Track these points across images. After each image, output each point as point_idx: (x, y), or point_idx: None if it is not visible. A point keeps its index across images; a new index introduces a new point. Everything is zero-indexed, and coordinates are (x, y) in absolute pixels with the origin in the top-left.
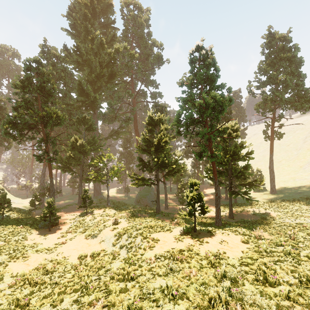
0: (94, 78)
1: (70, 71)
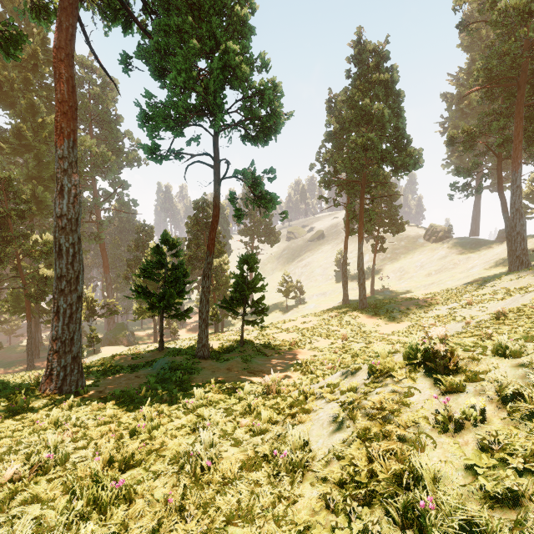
0: (46, 177)
1: None
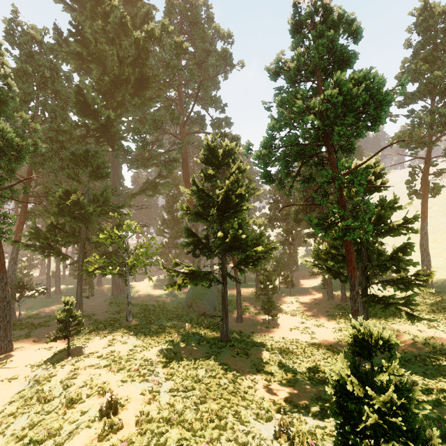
0: (108, 84)
1: (66, 73)
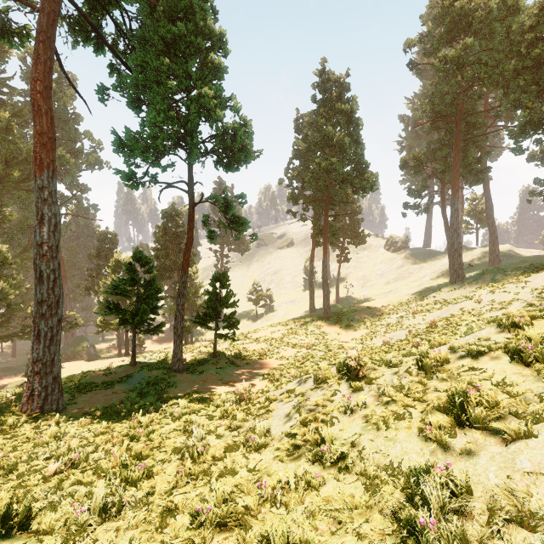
0: None
1: None
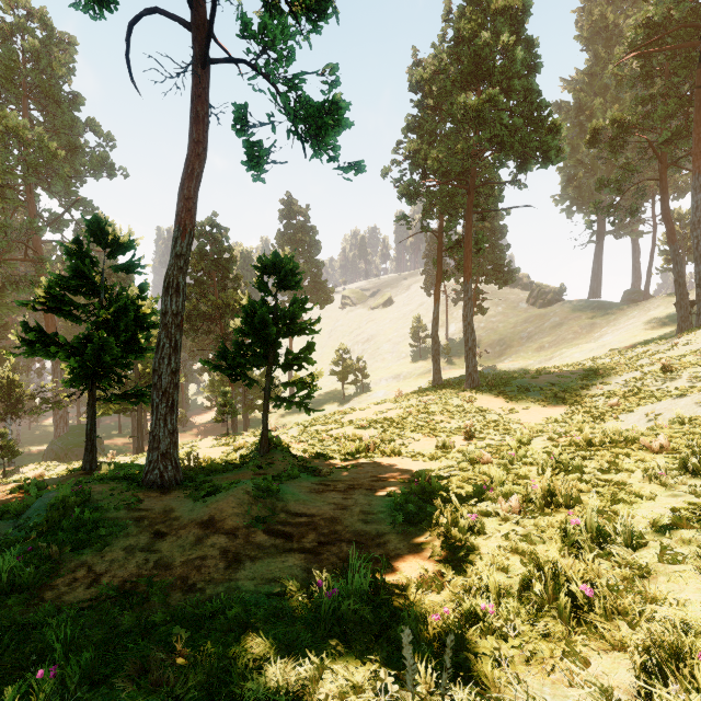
0: None
1: None
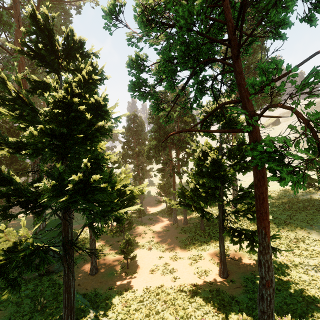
0: None
1: None
